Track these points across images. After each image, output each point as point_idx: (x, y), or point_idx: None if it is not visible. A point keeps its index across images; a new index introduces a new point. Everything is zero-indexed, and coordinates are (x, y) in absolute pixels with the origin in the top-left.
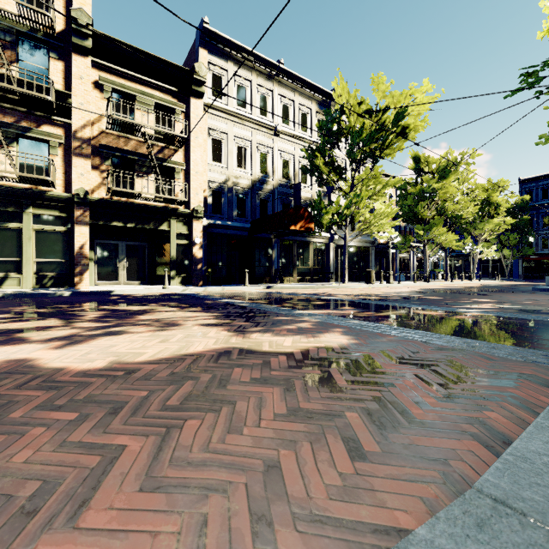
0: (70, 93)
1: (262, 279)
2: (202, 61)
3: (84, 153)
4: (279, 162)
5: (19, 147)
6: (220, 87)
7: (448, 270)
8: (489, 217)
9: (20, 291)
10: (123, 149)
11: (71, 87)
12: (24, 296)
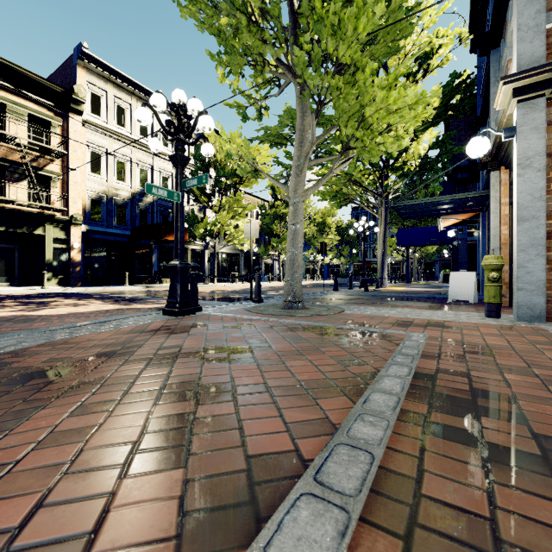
0: None
1: (142, 280)
2: (81, 79)
3: None
4: (158, 178)
5: None
6: (100, 105)
7: None
8: (325, 234)
9: None
10: None
11: None
12: None
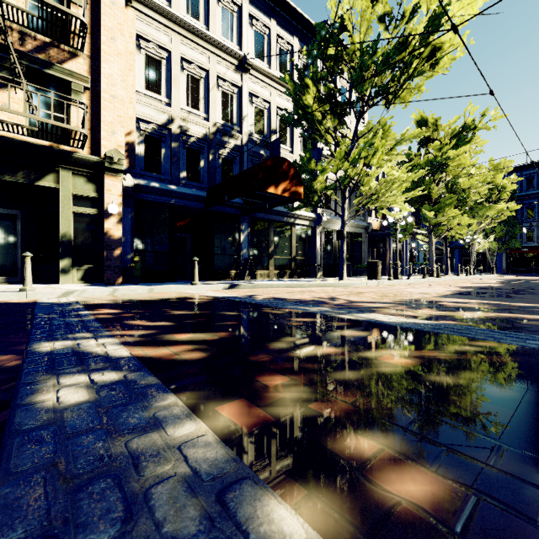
0: None
1: (226, 273)
2: None
3: None
4: (249, 110)
5: None
6: None
7: (448, 263)
8: (491, 202)
9: None
10: None
11: None
12: None
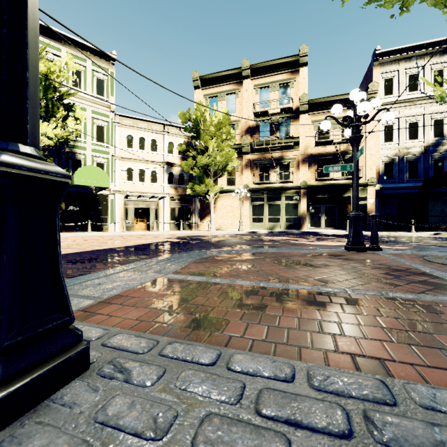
0: (299, 136)
1: (437, 227)
2: (376, 76)
3: (304, 163)
4: None
5: (279, 167)
6: (392, 85)
7: None
8: None
9: (280, 230)
10: (323, 155)
11: (299, 132)
12: (283, 232)
